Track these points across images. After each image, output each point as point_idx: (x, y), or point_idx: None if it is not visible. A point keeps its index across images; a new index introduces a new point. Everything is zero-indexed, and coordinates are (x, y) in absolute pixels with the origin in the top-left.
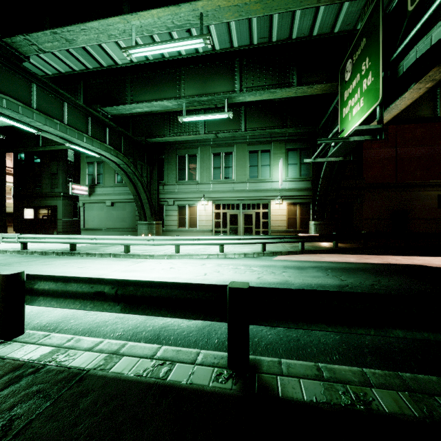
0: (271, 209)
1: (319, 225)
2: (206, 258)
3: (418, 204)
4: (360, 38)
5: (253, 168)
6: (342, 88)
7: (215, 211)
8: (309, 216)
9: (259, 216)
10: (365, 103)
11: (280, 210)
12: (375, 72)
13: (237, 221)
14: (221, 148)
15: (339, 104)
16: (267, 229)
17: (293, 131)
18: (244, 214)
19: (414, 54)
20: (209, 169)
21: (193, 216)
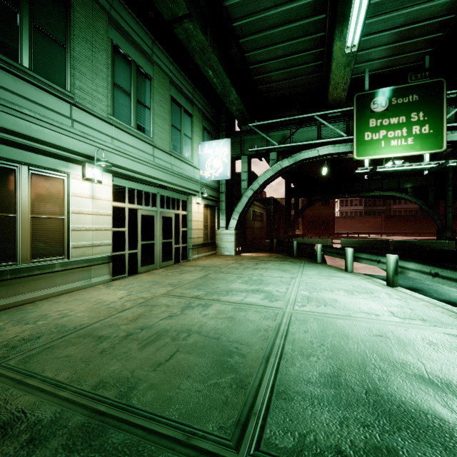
0: (192, 210)
1: (237, 235)
2: (441, 300)
3: (248, 216)
4: (408, 91)
5: (177, 133)
6: (363, 113)
7: (114, 203)
8: (215, 224)
9: (179, 221)
10: (418, 143)
11: (199, 213)
12: (435, 128)
13: (153, 231)
14: (131, 47)
15: (355, 124)
16: (186, 244)
17: (234, 109)
18: (163, 217)
19: (456, 134)
20: (105, 81)
21: (50, 215)
